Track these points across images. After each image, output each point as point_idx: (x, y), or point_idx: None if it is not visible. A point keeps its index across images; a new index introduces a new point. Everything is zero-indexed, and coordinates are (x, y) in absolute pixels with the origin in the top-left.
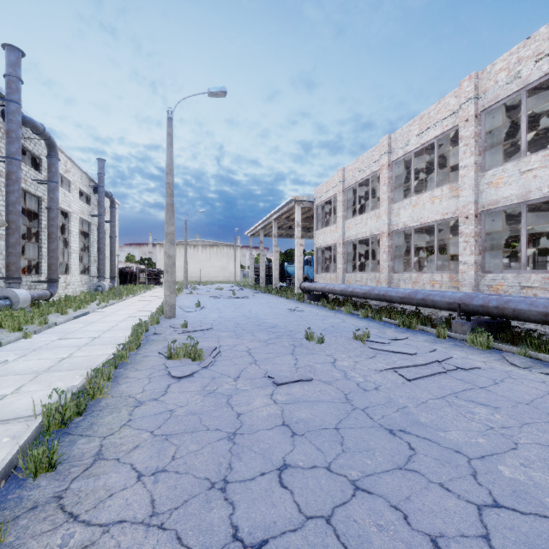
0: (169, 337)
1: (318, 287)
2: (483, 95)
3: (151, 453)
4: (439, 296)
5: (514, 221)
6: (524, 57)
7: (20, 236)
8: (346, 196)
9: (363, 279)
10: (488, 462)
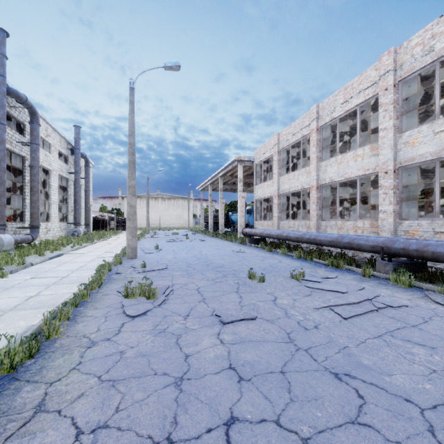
0: (129, 276)
1: (258, 232)
2: (400, 67)
3: (95, 403)
4: (364, 240)
5: (423, 177)
6: (438, 32)
7: (4, 189)
8: (280, 156)
9: (295, 225)
10: (442, 414)
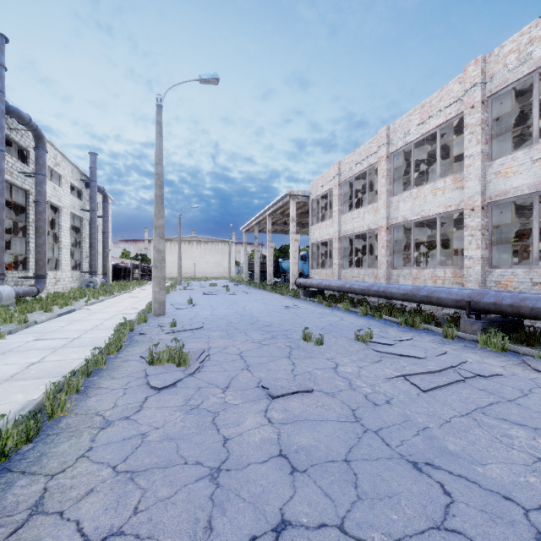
0: (155, 337)
1: (314, 283)
2: (490, 80)
3: (107, 502)
4: (445, 293)
5: (517, 215)
6: (537, 36)
7: (3, 230)
8: (342, 189)
9: (360, 274)
10: None
